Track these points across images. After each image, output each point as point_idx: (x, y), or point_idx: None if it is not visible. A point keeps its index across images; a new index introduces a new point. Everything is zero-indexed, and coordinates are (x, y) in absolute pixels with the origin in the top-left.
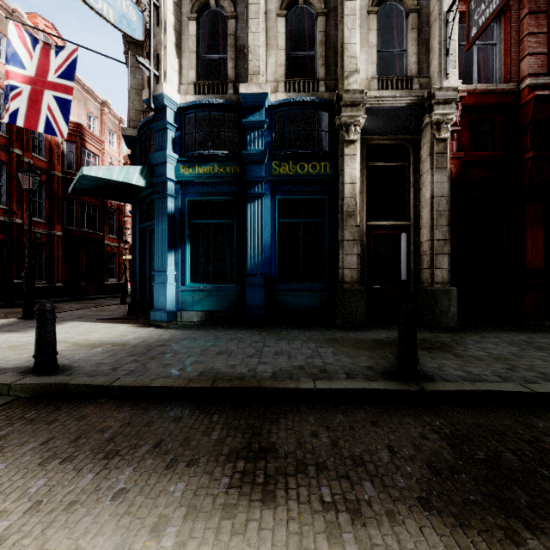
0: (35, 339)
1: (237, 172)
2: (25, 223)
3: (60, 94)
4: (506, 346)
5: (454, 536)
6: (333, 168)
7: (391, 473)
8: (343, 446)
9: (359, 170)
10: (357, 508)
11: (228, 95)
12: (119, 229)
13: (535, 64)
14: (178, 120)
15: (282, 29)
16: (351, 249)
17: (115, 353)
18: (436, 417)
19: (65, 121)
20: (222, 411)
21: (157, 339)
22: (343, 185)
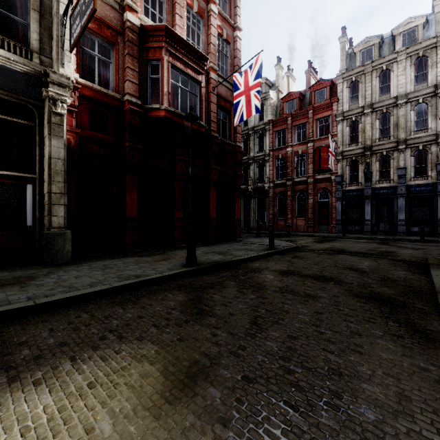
0: None
1: None
2: None
3: None
4: (83, 271)
5: None
6: None
7: None
8: None
9: None
10: None
11: None
12: None
13: (132, 88)
14: None
15: None
16: None
17: None
18: None
19: None
20: None
21: None
22: None
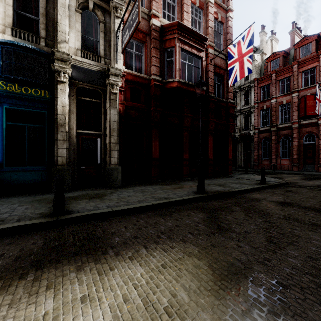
0: None
1: None
2: None
3: None
4: (131, 192)
5: None
6: (50, 94)
7: None
8: None
9: (68, 100)
10: None
11: None
12: None
13: (155, 70)
14: None
15: None
16: (62, 145)
17: None
18: (56, 231)
19: None
20: None
21: None
22: (57, 106)
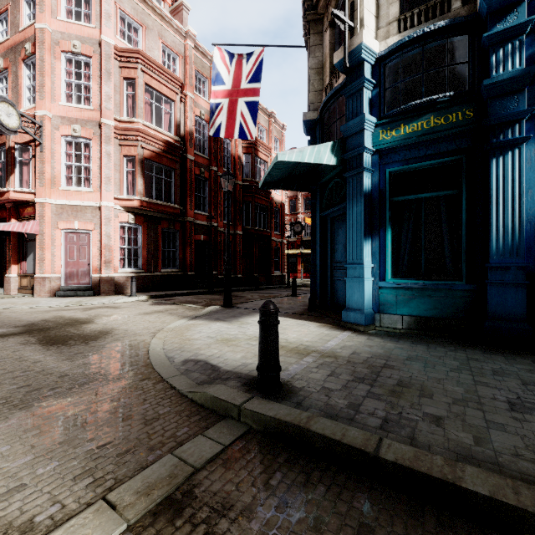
0: (259, 348)
1: (468, 117)
2: (219, 225)
3: (250, 98)
4: None
5: None
6: None
7: None
8: None
9: None
10: None
11: (451, 13)
12: (281, 225)
13: None
14: (375, 75)
15: None
16: None
17: (333, 371)
18: None
19: (253, 122)
20: None
21: (370, 352)
22: None
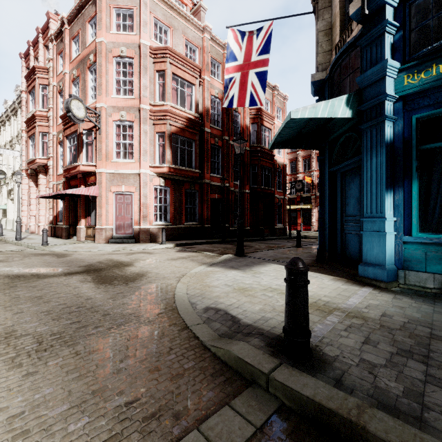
0: (286, 309)
1: None
2: (230, 185)
3: (259, 69)
4: None
5: None
6: None
7: None
8: None
9: None
10: None
11: None
12: (283, 184)
13: None
14: (399, 17)
15: None
16: None
17: (367, 337)
18: None
19: (263, 90)
20: None
21: (404, 315)
22: None
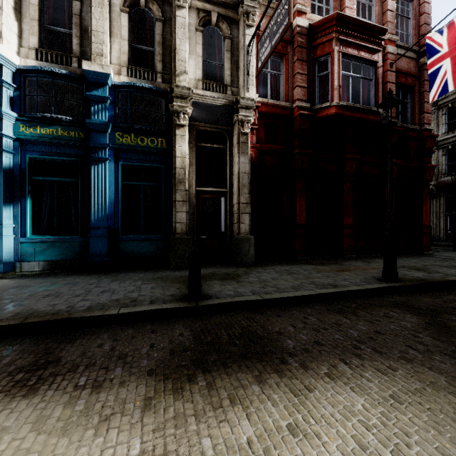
0: None
1: (82, 137)
2: None
3: None
4: (273, 274)
5: (156, 385)
6: (168, 143)
7: (141, 359)
8: (118, 349)
9: (188, 148)
10: (100, 384)
11: (72, 68)
12: None
13: (301, 93)
14: (17, 81)
15: (125, 23)
16: (181, 208)
17: None
18: (200, 321)
19: None
20: (26, 341)
21: None
22: (175, 158)
